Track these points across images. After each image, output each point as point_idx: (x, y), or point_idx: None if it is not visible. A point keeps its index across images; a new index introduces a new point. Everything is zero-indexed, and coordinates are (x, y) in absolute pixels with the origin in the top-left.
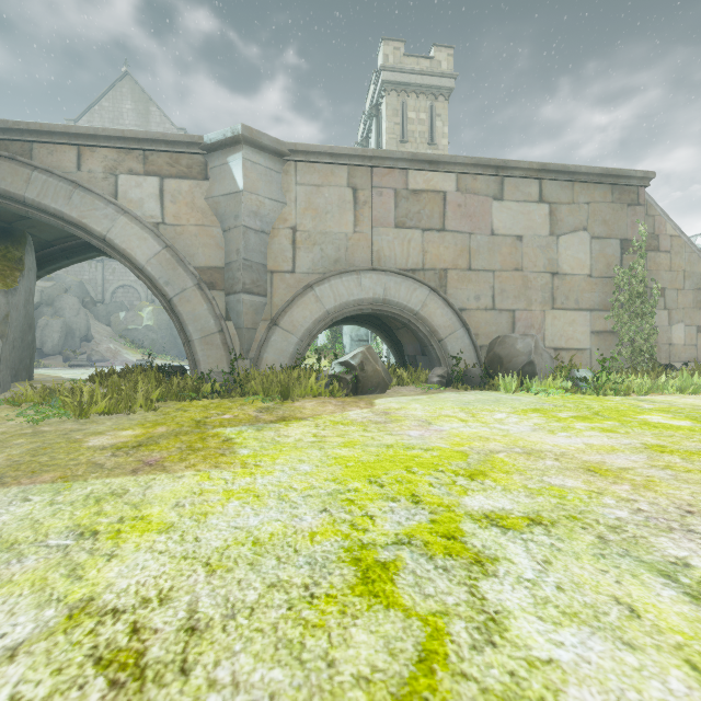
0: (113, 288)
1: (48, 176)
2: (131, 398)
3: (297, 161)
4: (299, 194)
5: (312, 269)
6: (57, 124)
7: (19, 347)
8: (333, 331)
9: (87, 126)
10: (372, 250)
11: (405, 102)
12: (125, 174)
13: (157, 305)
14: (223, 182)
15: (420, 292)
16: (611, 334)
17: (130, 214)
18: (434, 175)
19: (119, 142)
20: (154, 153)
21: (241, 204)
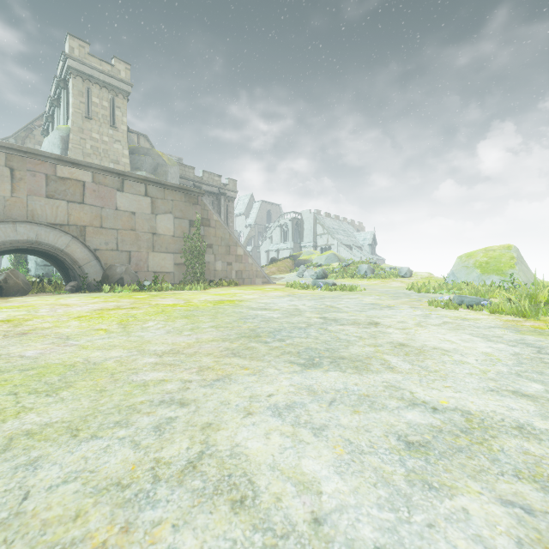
0: None
1: None
2: None
3: None
4: None
5: None
6: None
7: None
8: (18, 257)
9: None
10: (28, 209)
11: (90, 89)
12: None
13: None
14: None
15: (65, 238)
16: (185, 265)
17: None
18: (76, 171)
19: None
20: None
21: None
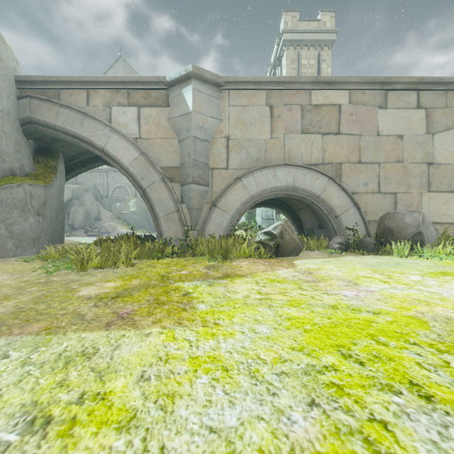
0: (113, 188)
1: (69, 110)
2: (116, 256)
3: (230, 89)
4: (231, 113)
5: (240, 166)
6: (74, 76)
7: (54, 223)
8: (249, 213)
9: (92, 76)
10: (284, 150)
11: (300, 53)
12: (116, 106)
13: (138, 198)
14: (179, 107)
15: (320, 181)
16: None
17: (119, 132)
18: (331, 93)
19: (112, 85)
20: (134, 91)
21: (191, 121)
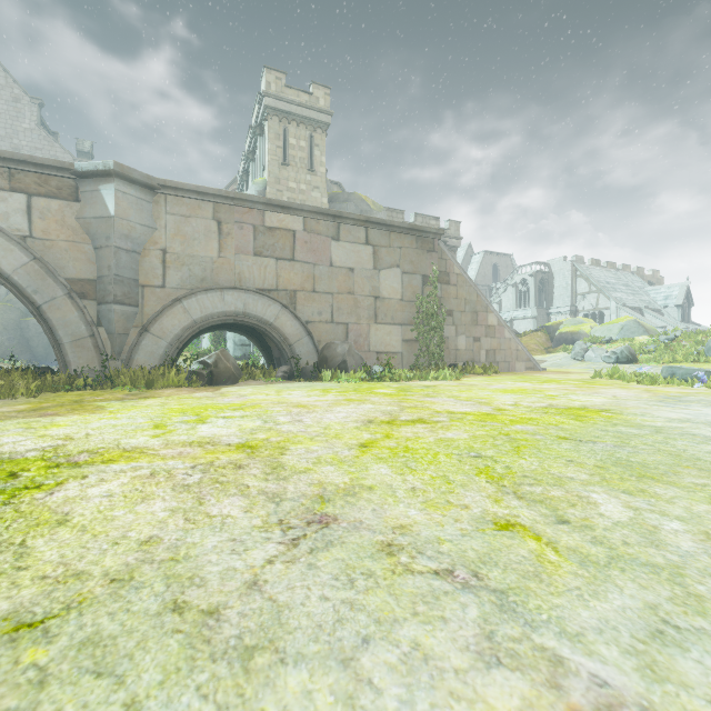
0: None
1: None
2: (15, 387)
3: (167, 194)
4: (169, 222)
5: (181, 286)
6: None
7: None
8: (217, 335)
9: None
10: (235, 272)
11: (287, 128)
12: None
13: (1, 300)
14: (95, 206)
15: (273, 308)
16: (416, 342)
17: None
18: (286, 217)
19: None
20: (21, 172)
21: (113, 228)
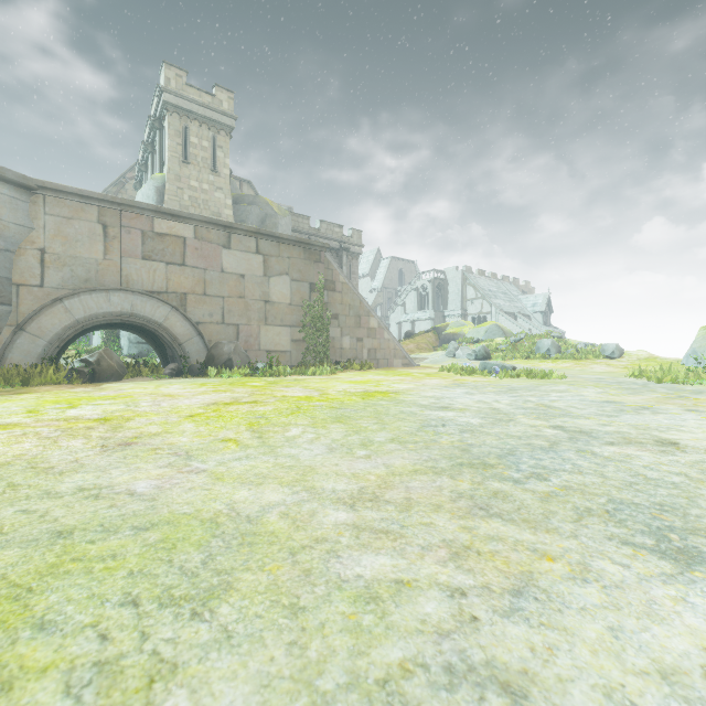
0: None
1: None
2: None
3: (46, 195)
4: (48, 222)
5: (62, 286)
6: None
7: None
8: (110, 333)
9: None
10: (122, 274)
11: (188, 127)
12: None
13: None
14: None
15: (163, 309)
16: (304, 342)
17: None
18: (176, 224)
19: None
20: None
21: None
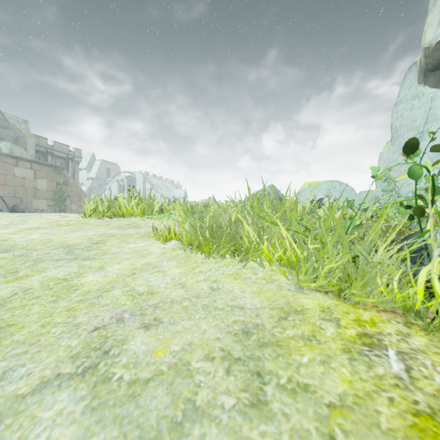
0: None
1: None
2: None
3: None
4: None
5: None
6: None
7: None
8: None
9: None
10: None
11: None
12: None
13: None
14: None
15: None
16: (54, 206)
17: None
18: None
19: None
20: None
21: None
